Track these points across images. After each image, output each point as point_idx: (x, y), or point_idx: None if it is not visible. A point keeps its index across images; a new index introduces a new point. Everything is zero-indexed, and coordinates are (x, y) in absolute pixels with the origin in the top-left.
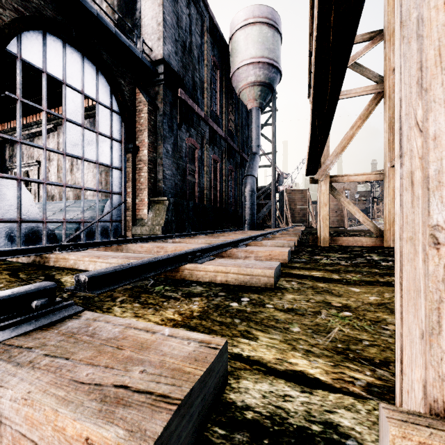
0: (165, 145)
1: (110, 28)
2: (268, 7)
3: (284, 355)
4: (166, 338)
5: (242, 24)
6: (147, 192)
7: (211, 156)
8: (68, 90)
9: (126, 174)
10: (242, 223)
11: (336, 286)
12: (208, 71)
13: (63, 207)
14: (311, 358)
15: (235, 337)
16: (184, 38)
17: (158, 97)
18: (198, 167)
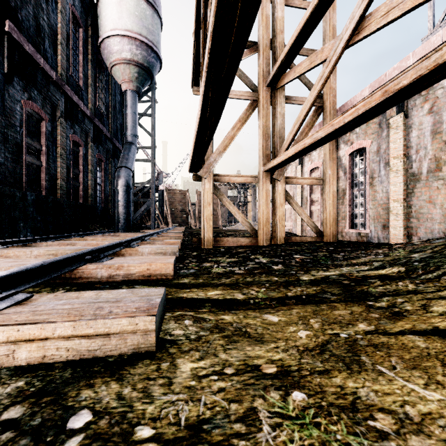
0: None
1: None
2: None
3: None
4: None
5: None
6: None
7: (69, 135)
8: None
9: None
10: (114, 224)
11: (248, 316)
12: (63, 21)
13: None
14: None
15: None
16: None
17: None
18: (46, 146)
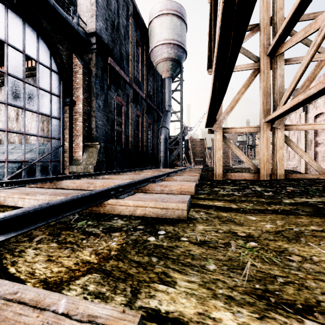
0: (97, 101)
1: (49, 0)
2: (177, 3)
3: (206, 307)
4: (57, 321)
5: (158, 14)
6: (82, 138)
7: (135, 111)
8: (9, 48)
9: (64, 123)
10: (158, 163)
11: (237, 215)
12: (132, 47)
13: (5, 149)
14: (234, 308)
15: (152, 283)
16: (113, 18)
17: (91, 62)
18: (124, 119)
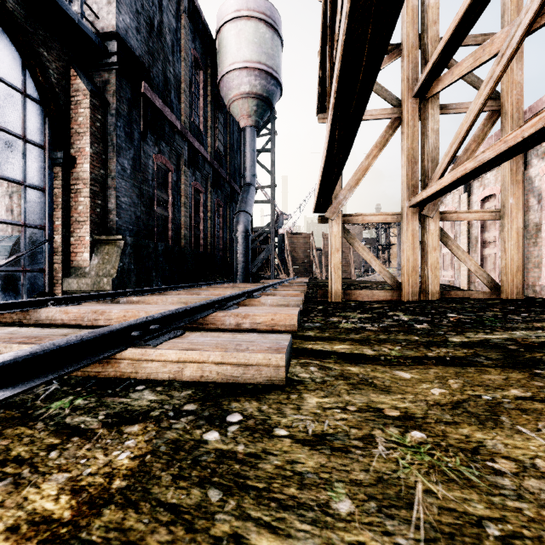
0: (120, 160)
1: None
2: (265, 0)
3: None
4: None
5: (233, 15)
6: (89, 227)
7: (191, 183)
8: None
9: (52, 197)
10: (233, 273)
11: (376, 371)
12: (186, 68)
13: None
14: None
15: None
16: (151, 13)
17: (108, 88)
18: (172, 196)
